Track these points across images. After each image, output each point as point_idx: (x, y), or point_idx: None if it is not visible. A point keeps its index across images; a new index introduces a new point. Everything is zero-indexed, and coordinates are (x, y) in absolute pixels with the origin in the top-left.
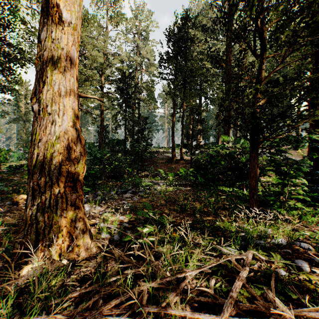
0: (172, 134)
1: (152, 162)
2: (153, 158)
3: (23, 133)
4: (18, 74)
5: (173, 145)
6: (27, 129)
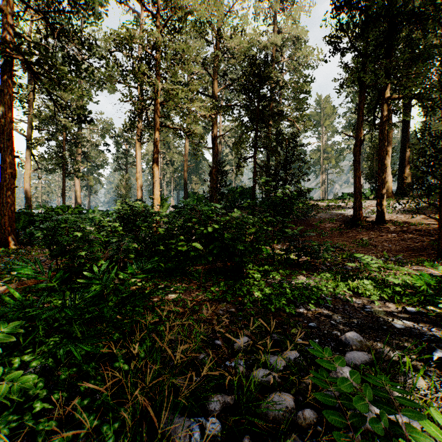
0: (355, 167)
1: (310, 228)
2: (310, 219)
3: (121, 187)
4: (67, 72)
5: (357, 190)
6: (126, 182)
